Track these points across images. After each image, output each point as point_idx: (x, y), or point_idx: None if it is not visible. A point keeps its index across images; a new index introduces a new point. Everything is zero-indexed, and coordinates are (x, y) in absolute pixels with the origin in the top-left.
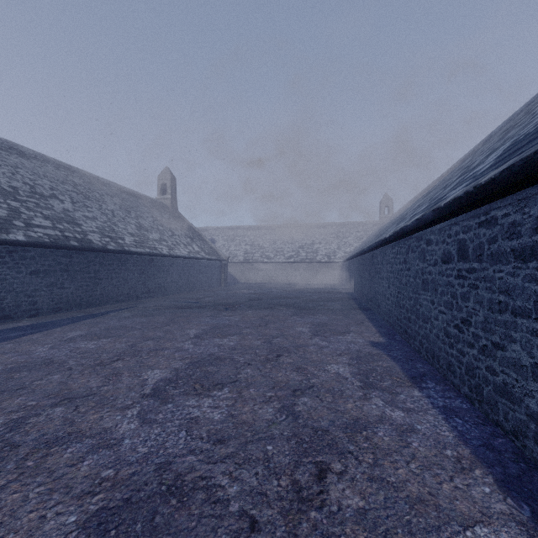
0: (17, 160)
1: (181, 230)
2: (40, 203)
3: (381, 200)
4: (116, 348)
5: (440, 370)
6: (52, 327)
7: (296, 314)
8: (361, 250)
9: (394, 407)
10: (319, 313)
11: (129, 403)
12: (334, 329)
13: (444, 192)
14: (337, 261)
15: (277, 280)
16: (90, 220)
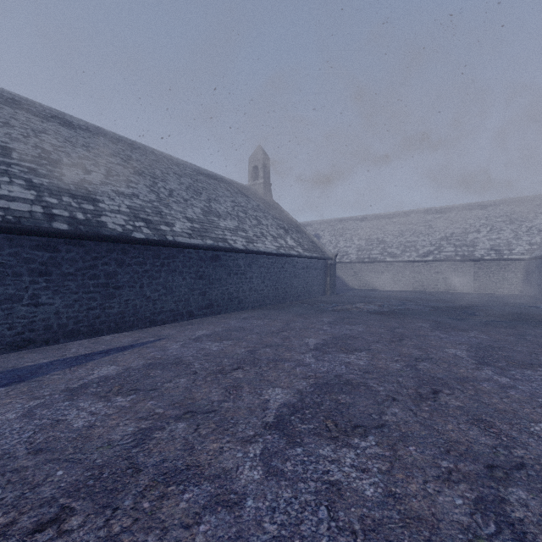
0: (51, 127)
1: (271, 219)
2: (40, 170)
3: None
4: None
5: None
6: None
7: None
8: None
9: None
10: None
11: None
12: None
13: None
14: (516, 259)
15: (406, 286)
16: (122, 197)
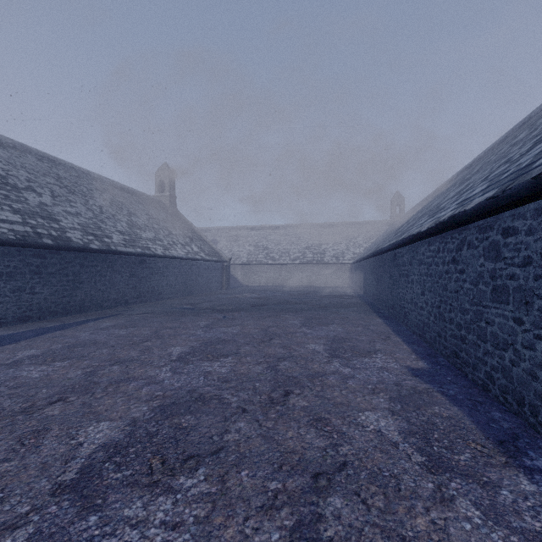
0: None
1: (179, 229)
2: (11, 196)
3: (392, 198)
4: (66, 378)
5: (538, 428)
6: (6, 343)
7: (305, 325)
8: (377, 249)
9: (506, 528)
10: (333, 323)
11: (21, 512)
12: (355, 346)
13: (518, 163)
14: (346, 263)
15: (283, 282)
16: (72, 216)
